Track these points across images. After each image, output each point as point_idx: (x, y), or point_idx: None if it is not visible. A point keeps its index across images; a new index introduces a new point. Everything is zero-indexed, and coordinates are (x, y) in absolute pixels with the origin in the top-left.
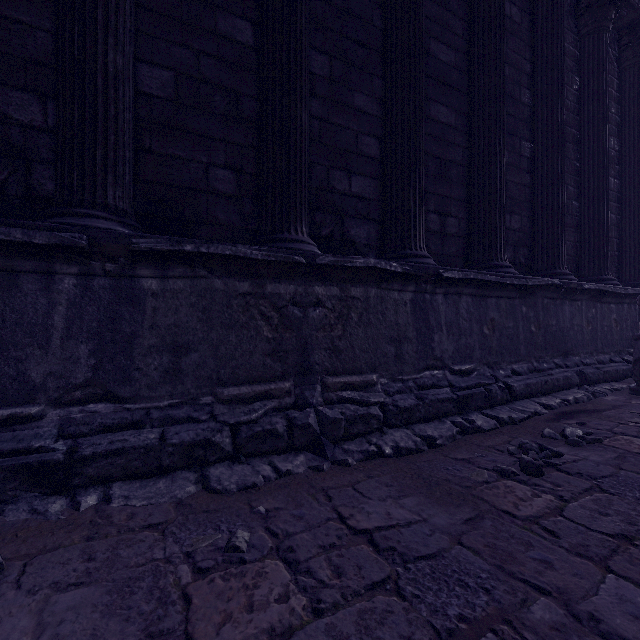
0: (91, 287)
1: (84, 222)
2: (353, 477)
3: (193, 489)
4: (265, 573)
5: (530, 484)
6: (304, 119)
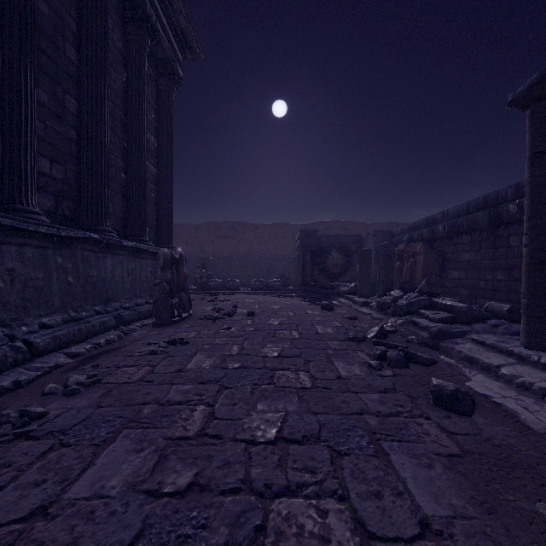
0: None
1: None
2: None
3: None
4: None
5: None
6: None
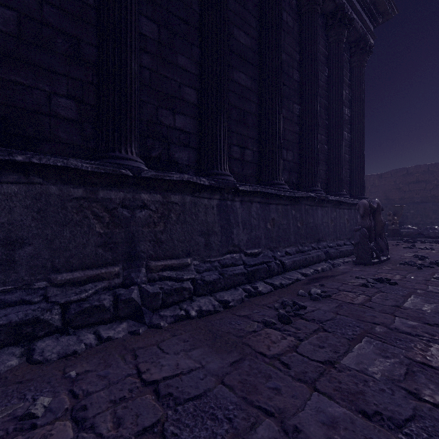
0: None
1: None
2: (161, 337)
3: (15, 362)
4: (50, 435)
5: (282, 330)
6: (134, 67)
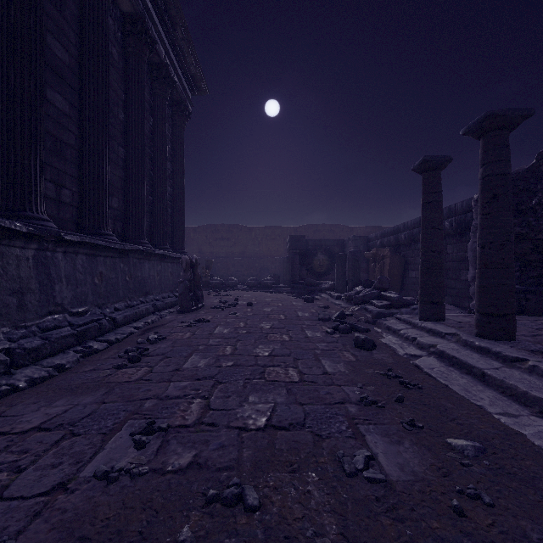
0: None
1: None
2: None
3: None
4: None
5: (135, 367)
6: None
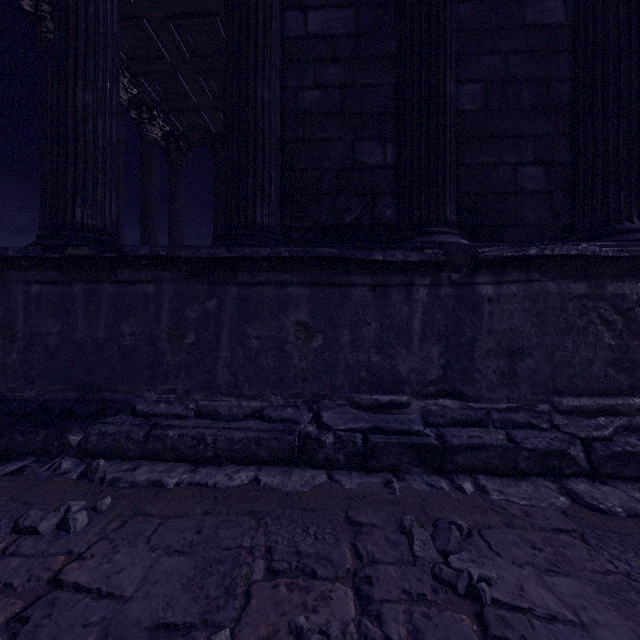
0: (438, 295)
1: (438, 239)
2: None
3: (564, 500)
4: None
5: None
6: None
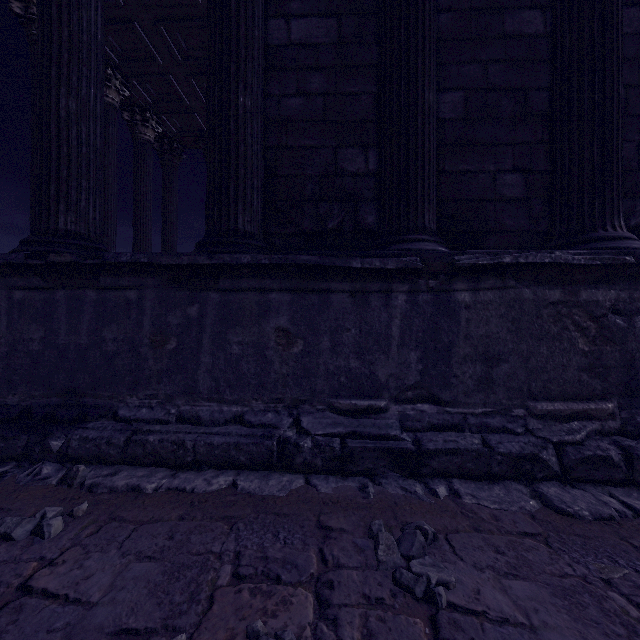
0: (416, 302)
1: (415, 246)
2: None
3: (535, 504)
4: None
5: None
6: (620, 93)
